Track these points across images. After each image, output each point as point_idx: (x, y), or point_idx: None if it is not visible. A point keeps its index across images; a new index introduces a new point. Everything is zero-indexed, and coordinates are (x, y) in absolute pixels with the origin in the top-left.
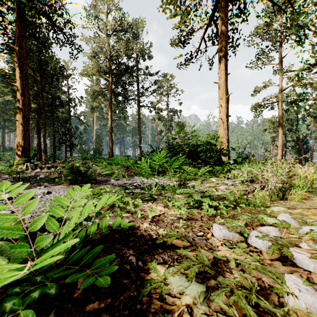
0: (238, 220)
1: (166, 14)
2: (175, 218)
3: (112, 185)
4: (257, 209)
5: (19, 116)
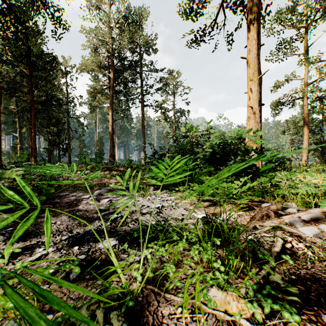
0: None
1: None
2: None
3: (68, 218)
4: None
5: None
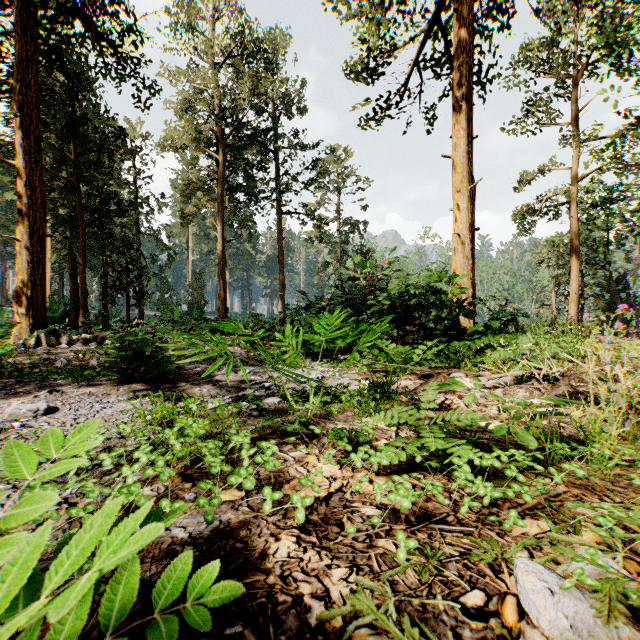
0: (578, 525)
1: (337, 11)
2: (378, 521)
3: (212, 387)
4: (605, 473)
5: (22, 231)
